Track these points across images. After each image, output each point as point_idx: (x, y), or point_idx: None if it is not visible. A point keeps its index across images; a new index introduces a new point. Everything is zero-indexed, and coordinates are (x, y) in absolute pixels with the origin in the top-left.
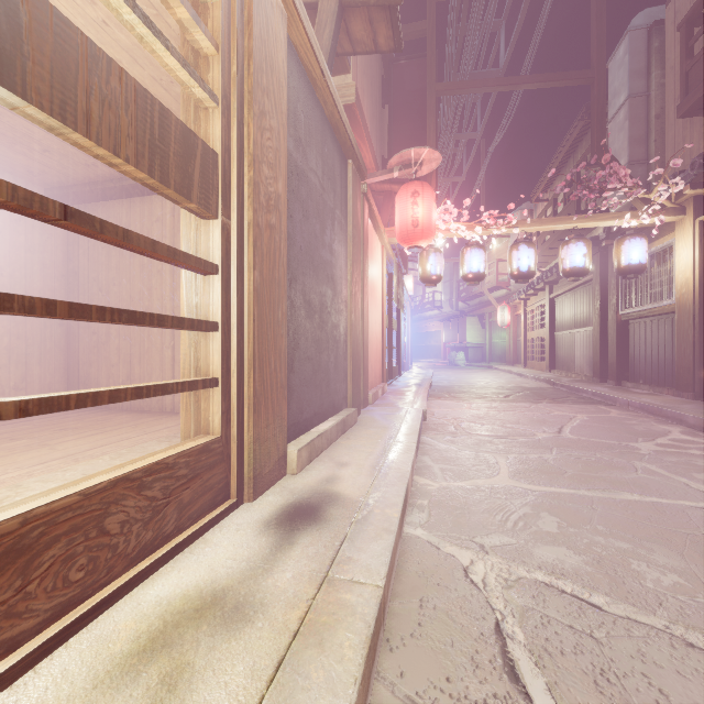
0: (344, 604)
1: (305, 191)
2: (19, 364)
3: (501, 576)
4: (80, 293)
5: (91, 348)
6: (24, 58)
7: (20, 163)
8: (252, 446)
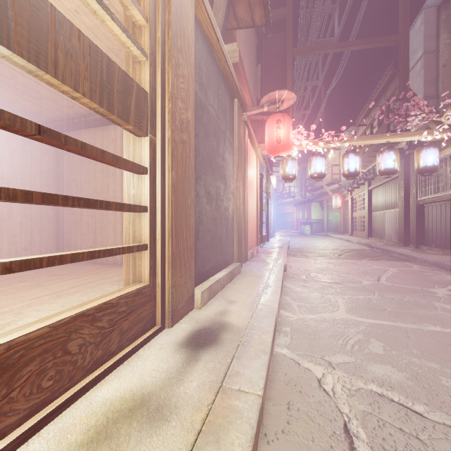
0: (234, 409)
1: (206, 119)
2: (27, 233)
3: (345, 387)
4: (65, 188)
5: (71, 223)
6: (9, 20)
7: (27, 106)
8: (170, 290)
